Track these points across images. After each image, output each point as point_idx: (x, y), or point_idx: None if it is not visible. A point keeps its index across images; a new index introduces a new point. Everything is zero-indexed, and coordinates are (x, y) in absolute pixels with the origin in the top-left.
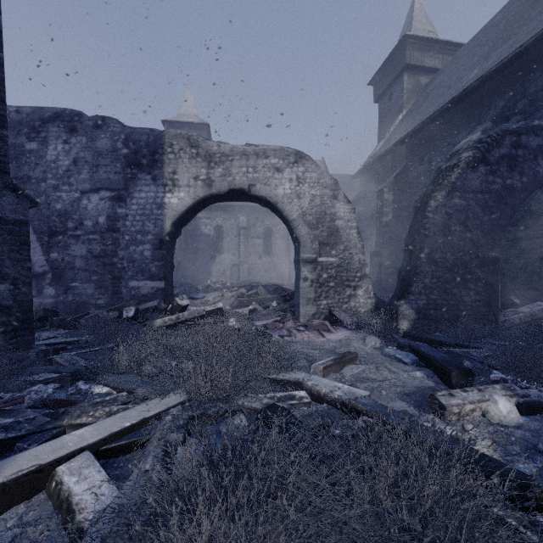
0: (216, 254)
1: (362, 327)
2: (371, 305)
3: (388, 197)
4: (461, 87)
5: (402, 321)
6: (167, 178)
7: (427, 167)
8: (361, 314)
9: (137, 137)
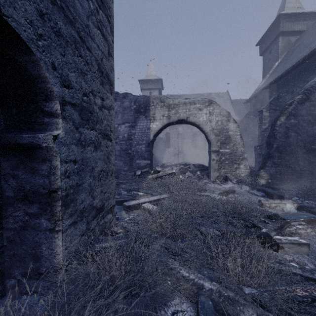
0: (166, 148)
1: (242, 182)
2: (247, 173)
3: (265, 114)
4: (312, 47)
5: (261, 180)
6: (151, 116)
7: (290, 95)
8: (241, 176)
9: (139, 100)
